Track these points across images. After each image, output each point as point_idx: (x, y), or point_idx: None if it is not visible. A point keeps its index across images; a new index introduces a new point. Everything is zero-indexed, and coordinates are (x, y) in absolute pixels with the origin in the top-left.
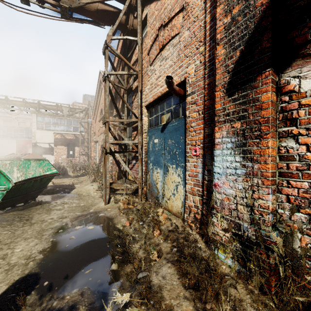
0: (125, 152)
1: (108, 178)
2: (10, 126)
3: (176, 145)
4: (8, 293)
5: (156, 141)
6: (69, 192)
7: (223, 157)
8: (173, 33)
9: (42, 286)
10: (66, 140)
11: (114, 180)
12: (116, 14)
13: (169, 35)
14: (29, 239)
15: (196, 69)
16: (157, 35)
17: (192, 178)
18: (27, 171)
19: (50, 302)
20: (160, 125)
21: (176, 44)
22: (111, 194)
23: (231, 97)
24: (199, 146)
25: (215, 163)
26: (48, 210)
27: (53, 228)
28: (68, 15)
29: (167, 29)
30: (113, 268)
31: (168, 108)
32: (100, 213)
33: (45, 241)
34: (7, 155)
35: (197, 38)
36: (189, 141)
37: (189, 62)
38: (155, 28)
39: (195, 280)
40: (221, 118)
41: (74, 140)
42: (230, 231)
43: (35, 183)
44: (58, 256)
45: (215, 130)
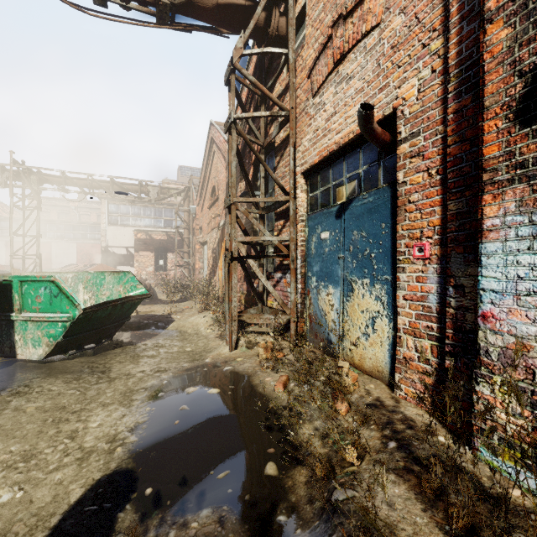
0: (266, 257)
1: (236, 303)
2: (68, 221)
3: (370, 240)
4: (86, 504)
5: (324, 236)
6: (164, 327)
7: (507, 256)
8: (365, 27)
9: (142, 497)
10: (153, 241)
11: (239, 308)
12: (249, 11)
13: (357, 32)
14: (110, 406)
15: (422, 86)
16: (329, 36)
17: (412, 303)
18: (99, 290)
19: (162, 531)
20: (334, 205)
21: (372, 46)
22: (239, 333)
23: (529, 128)
24: (431, 240)
25: (484, 270)
26: (134, 356)
27: (148, 389)
28: (169, 18)
29: (353, 21)
30: (270, 472)
31: (352, 171)
32: (224, 365)
33: (138, 411)
34: (63, 267)
35: (423, 24)
36: (404, 230)
37: (404, 76)
38: (324, 26)
39: (466, 519)
40: (500, 174)
41: (165, 241)
42: (531, 416)
43: (113, 311)
44: (164, 440)
45: (482, 202)
